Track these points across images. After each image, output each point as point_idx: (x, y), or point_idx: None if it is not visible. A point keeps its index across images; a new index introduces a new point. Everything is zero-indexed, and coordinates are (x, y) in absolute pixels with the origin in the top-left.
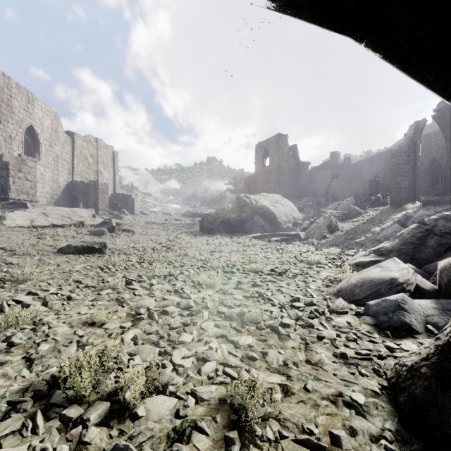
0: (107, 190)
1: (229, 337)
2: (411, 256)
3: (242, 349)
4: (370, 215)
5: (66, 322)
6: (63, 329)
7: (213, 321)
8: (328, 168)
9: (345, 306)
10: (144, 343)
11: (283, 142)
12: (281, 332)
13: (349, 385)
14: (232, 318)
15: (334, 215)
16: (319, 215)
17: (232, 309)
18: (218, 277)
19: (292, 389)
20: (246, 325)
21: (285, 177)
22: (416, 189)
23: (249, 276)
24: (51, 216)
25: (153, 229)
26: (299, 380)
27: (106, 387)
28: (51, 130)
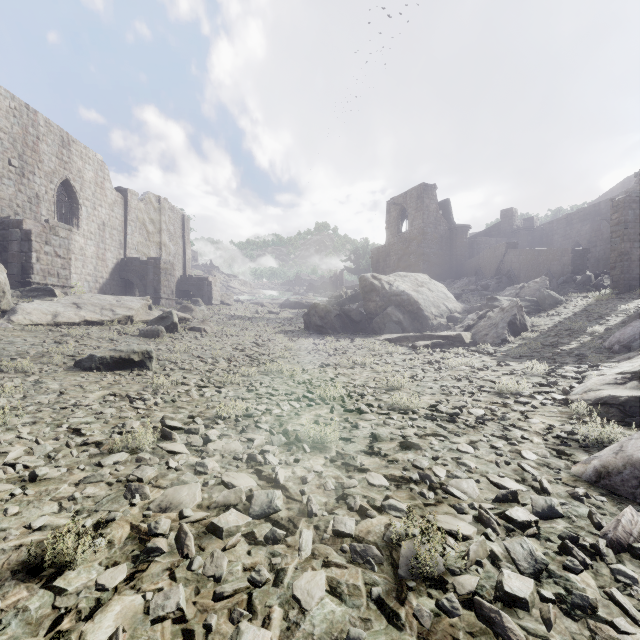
0: (173, 270)
1: None
2: None
3: None
4: (577, 305)
5: None
6: None
7: (325, 567)
8: (498, 233)
9: None
10: None
11: (429, 196)
12: (513, 636)
13: None
14: (369, 560)
15: (519, 305)
16: (491, 306)
17: (366, 518)
18: (333, 421)
19: None
20: (407, 591)
21: (431, 249)
22: None
23: (391, 422)
24: (86, 308)
25: (236, 326)
26: None
27: None
28: (95, 185)
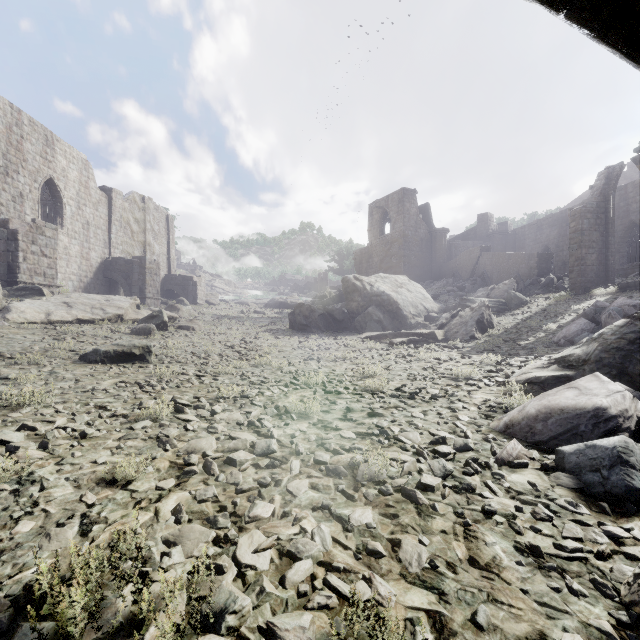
0: (158, 270)
1: (334, 510)
2: (619, 370)
3: (356, 533)
4: (539, 305)
5: (71, 478)
6: (64, 491)
7: (308, 478)
8: (475, 237)
9: (522, 454)
10: (192, 519)
11: (410, 200)
12: (421, 501)
13: (555, 616)
14: (338, 474)
15: (486, 305)
16: (464, 306)
17: (338, 455)
18: (315, 400)
19: (451, 622)
20: (361, 487)
21: (412, 251)
22: (609, 266)
23: (363, 399)
24: (77, 307)
25: (222, 325)
26: (460, 601)
27: (115, 616)
28: (79, 184)
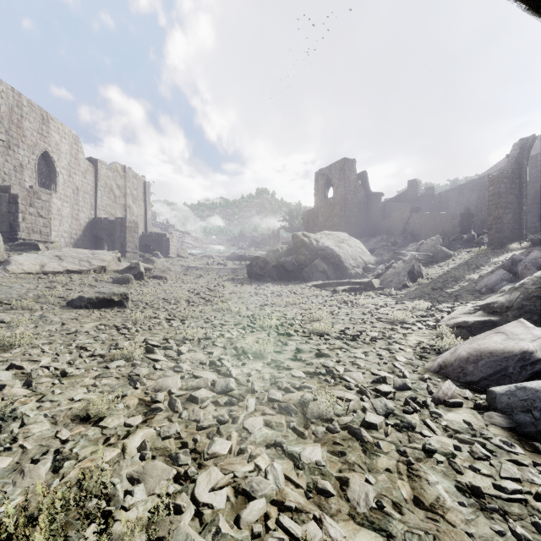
0: (136, 228)
1: (286, 447)
2: (539, 316)
3: (306, 470)
4: (462, 258)
5: (49, 415)
6: (42, 427)
7: (262, 415)
8: (406, 199)
9: (457, 394)
10: (155, 456)
11: (350, 169)
12: (366, 439)
13: None
14: (289, 411)
15: (417, 258)
16: (396, 259)
17: (289, 393)
18: (269, 341)
19: None
20: (311, 424)
21: (352, 212)
22: (523, 224)
23: (311, 341)
24: (67, 260)
25: (190, 275)
26: None
27: None
28: (70, 156)
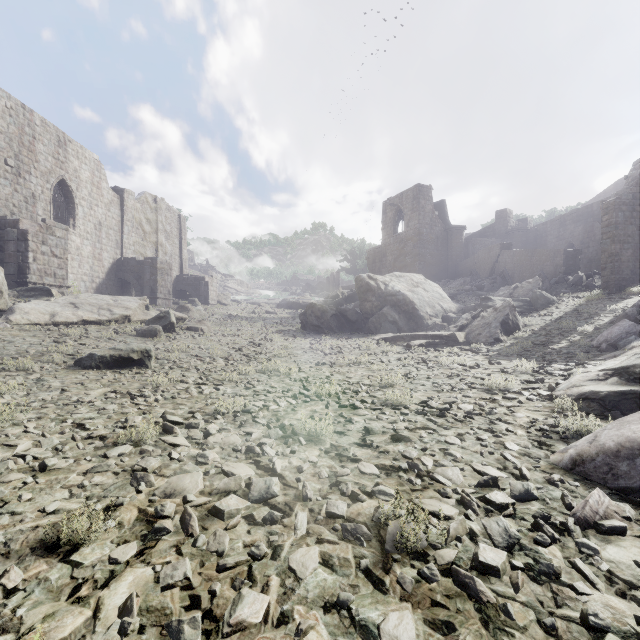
0: (169, 270)
1: (356, 611)
2: None
3: None
4: (569, 305)
5: (1, 540)
6: None
7: (318, 544)
8: (493, 234)
9: (612, 511)
10: (145, 626)
11: (425, 197)
12: (484, 597)
13: None
14: (359, 537)
15: (512, 305)
16: (485, 306)
17: (357, 502)
18: (328, 416)
19: None
20: (393, 562)
21: (427, 249)
22: None
23: (383, 416)
24: (83, 308)
25: (232, 326)
26: None
27: None
28: (92, 185)
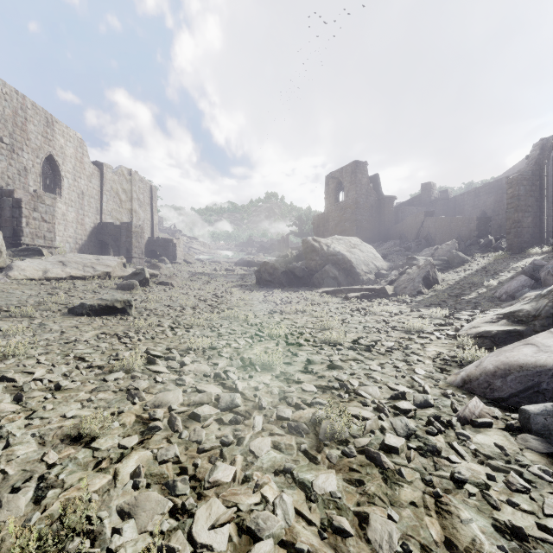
0: (143, 233)
1: (296, 474)
2: None
3: (320, 503)
4: (480, 263)
5: (37, 434)
6: (28, 449)
7: (270, 436)
8: (419, 203)
9: (485, 412)
10: (150, 484)
11: (361, 172)
12: (386, 465)
13: None
14: (300, 431)
15: (432, 263)
16: (410, 264)
17: (300, 410)
18: (278, 351)
19: None
20: (324, 446)
21: (363, 216)
22: (543, 228)
23: (322, 351)
24: (70, 266)
25: (197, 281)
26: None
27: None
28: (75, 160)
